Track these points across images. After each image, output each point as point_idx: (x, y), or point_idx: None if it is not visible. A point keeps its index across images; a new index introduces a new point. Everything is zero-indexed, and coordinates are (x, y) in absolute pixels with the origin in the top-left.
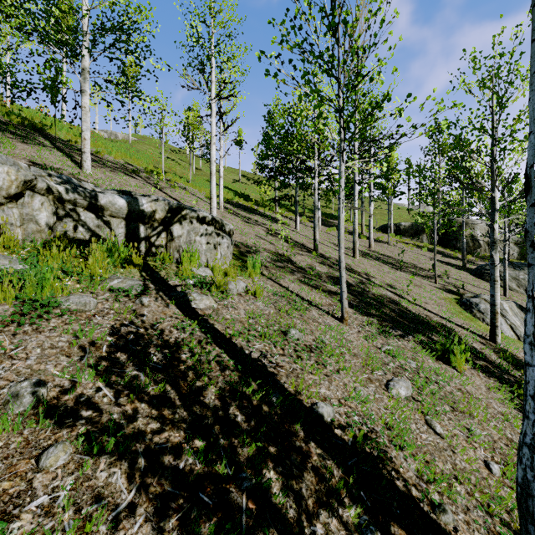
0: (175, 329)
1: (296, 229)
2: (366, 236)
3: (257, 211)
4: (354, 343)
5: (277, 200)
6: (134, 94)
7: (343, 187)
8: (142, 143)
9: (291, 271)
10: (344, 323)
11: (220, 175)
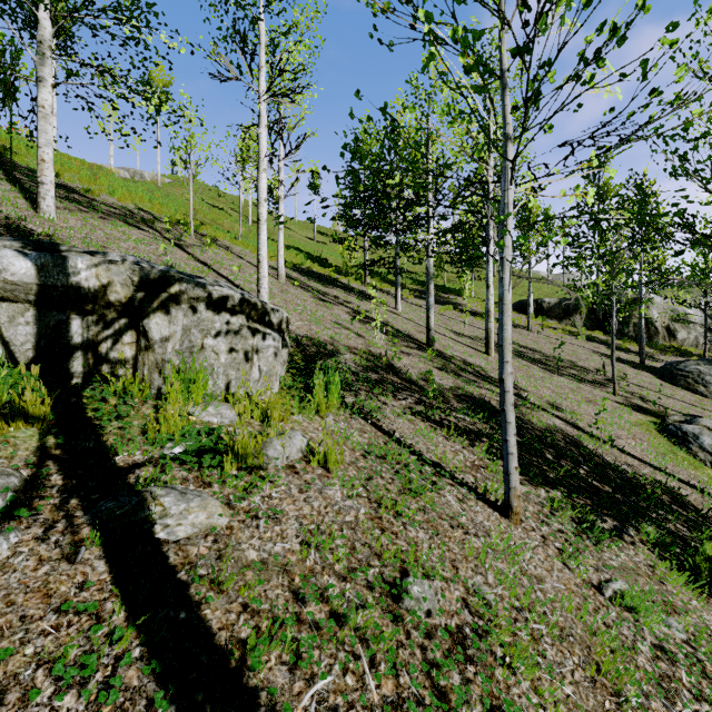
0: (49, 678)
1: (396, 309)
2: (497, 319)
3: (337, 281)
4: (546, 584)
5: (368, 265)
6: (131, 89)
7: (509, 236)
8: (178, 186)
9: (394, 390)
10: (513, 521)
11: (279, 227)
